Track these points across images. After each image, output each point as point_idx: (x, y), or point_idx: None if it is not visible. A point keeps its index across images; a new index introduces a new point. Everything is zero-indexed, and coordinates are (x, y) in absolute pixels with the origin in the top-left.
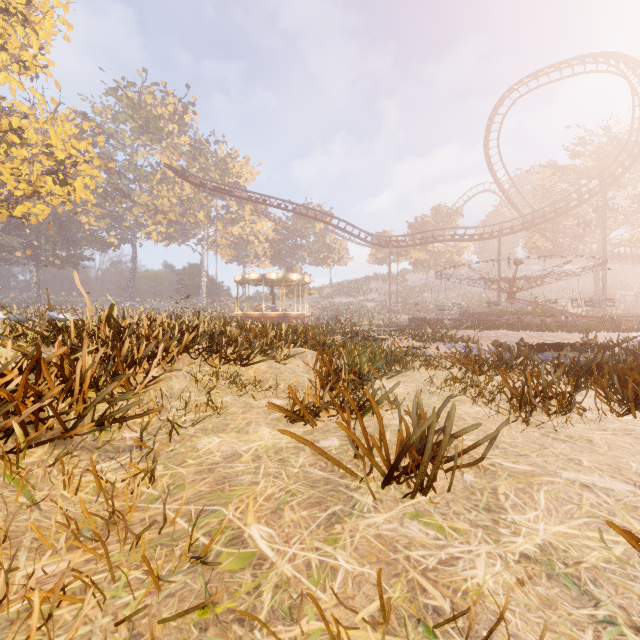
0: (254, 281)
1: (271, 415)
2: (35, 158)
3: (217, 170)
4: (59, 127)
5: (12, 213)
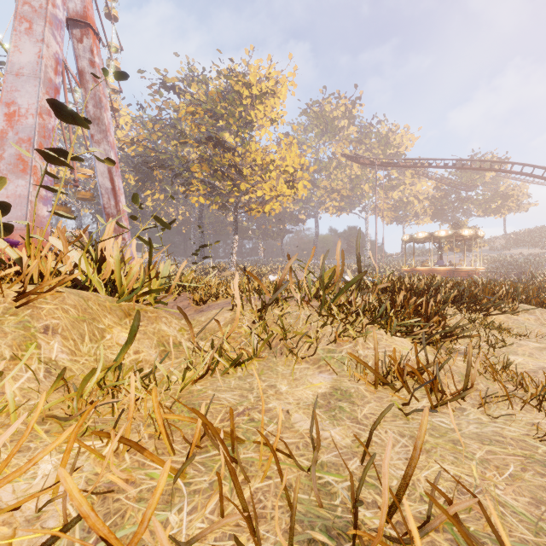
0: (420, 239)
1: (543, 352)
2: (279, 176)
3: (380, 146)
4: (292, 153)
5: (263, 210)
